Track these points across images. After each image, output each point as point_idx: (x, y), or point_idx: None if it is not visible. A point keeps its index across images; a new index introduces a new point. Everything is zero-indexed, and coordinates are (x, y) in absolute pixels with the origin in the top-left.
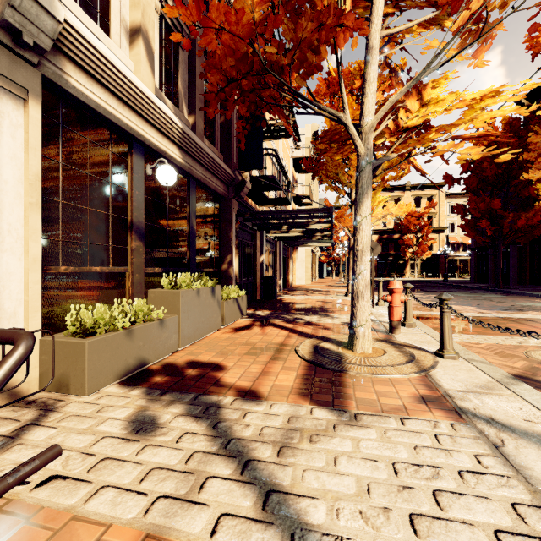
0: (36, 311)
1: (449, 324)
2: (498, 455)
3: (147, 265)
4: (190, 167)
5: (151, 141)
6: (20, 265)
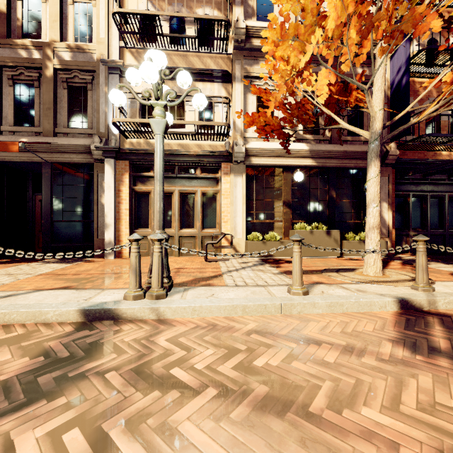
0: (244, 233)
1: (419, 261)
2: (280, 285)
3: (294, 219)
4: (323, 164)
5: (291, 164)
6: (241, 220)
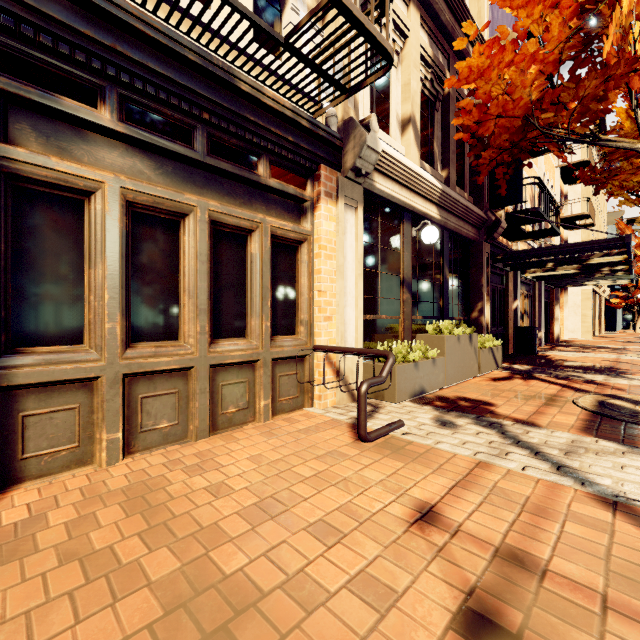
0: (361, 344)
1: None
2: None
3: (412, 313)
4: (445, 221)
5: (418, 208)
6: (353, 314)
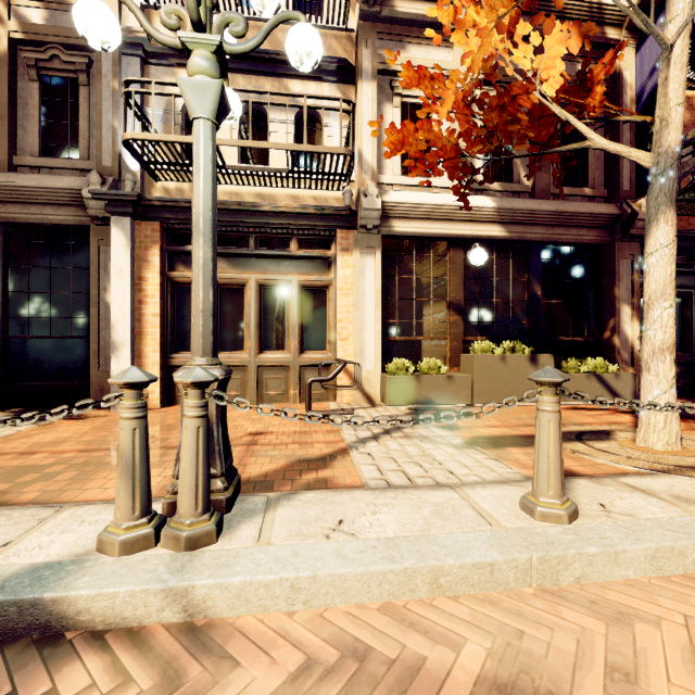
0: (379, 360)
1: None
2: (489, 481)
3: (468, 334)
4: (520, 235)
5: (463, 234)
6: (374, 336)
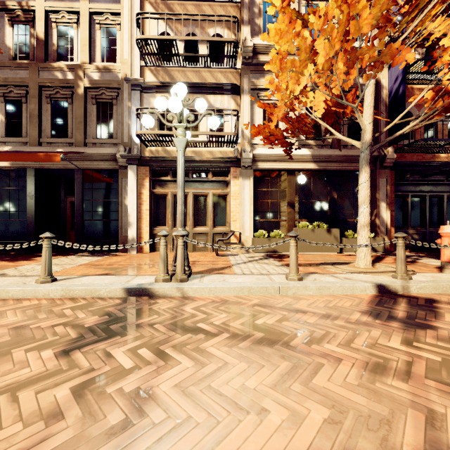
0: (252, 231)
1: (398, 254)
2: (281, 274)
3: (297, 218)
4: (324, 167)
5: (294, 168)
6: (249, 219)
